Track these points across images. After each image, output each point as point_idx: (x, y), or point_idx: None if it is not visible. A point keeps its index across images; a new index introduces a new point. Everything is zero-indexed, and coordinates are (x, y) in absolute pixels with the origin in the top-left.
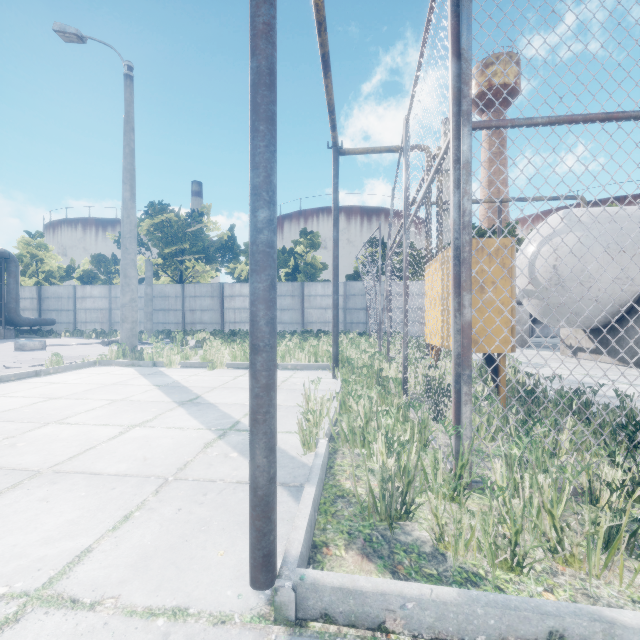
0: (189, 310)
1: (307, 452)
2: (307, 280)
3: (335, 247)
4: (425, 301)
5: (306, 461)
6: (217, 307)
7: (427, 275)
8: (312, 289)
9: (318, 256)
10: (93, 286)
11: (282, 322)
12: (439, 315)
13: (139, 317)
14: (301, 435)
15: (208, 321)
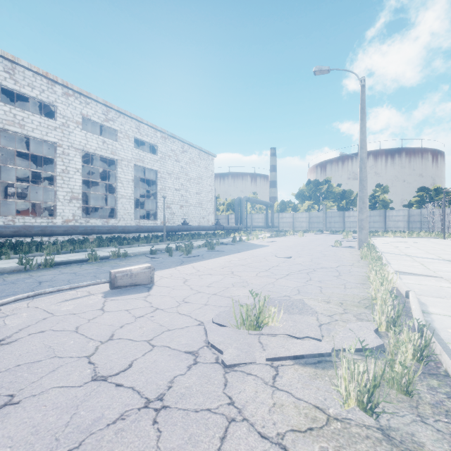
0: (328, 222)
1: None
2: (383, 208)
3: (444, 212)
4: None
5: None
6: (341, 221)
7: None
8: (390, 213)
9: (385, 196)
10: (286, 213)
11: (374, 227)
12: None
13: (305, 225)
14: None
15: (337, 227)
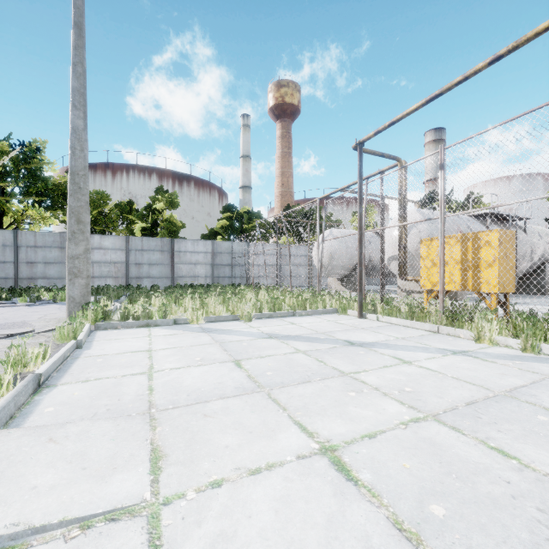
0: (25, 262)
1: (530, 354)
2: (169, 236)
3: (361, 220)
4: (420, 262)
5: (547, 357)
6: None
7: (426, 245)
8: (182, 245)
9: (173, 214)
10: None
11: (150, 276)
12: (456, 271)
13: None
14: (522, 345)
15: (55, 276)
